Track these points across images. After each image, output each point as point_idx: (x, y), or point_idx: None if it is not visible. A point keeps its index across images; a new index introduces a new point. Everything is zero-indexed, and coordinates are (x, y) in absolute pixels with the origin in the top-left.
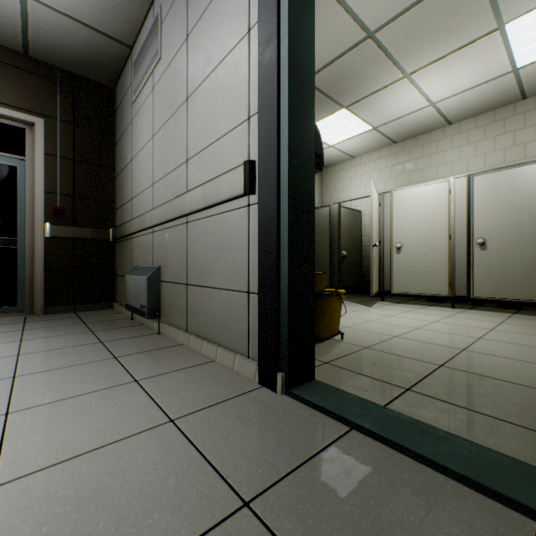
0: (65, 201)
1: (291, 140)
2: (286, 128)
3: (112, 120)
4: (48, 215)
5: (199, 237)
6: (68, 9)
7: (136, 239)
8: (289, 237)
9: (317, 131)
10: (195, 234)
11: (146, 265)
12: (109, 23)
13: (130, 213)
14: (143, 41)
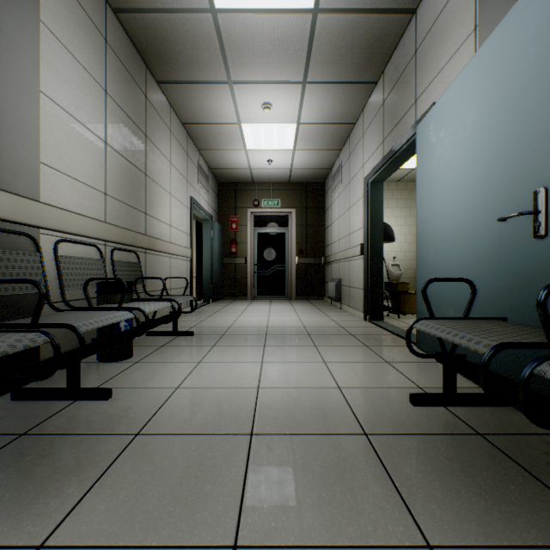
0: (303, 246)
1: (371, 239)
2: (369, 236)
3: (323, 199)
4: (297, 253)
5: (352, 267)
6: (305, 167)
7: (333, 264)
8: (370, 271)
9: (390, 228)
10: (351, 266)
11: (336, 278)
12: (321, 165)
13: (330, 250)
14: (335, 170)
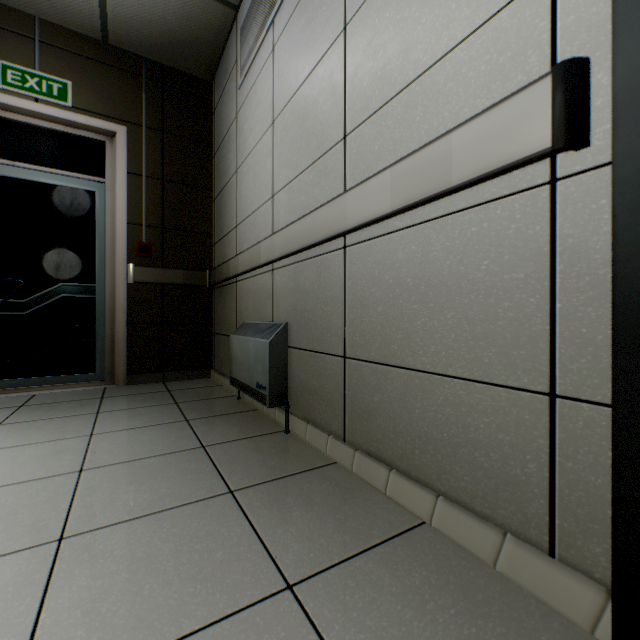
0: (152, 234)
1: None
2: None
3: (209, 124)
4: (132, 254)
5: (376, 271)
6: None
7: (244, 282)
8: None
9: None
10: (365, 265)
11: (260, 321)
12: None
13: (234, 246)
14: None
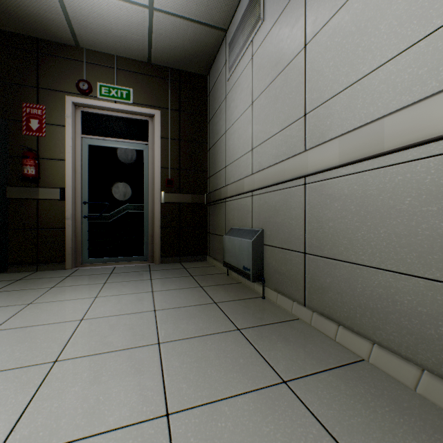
0: (173, 173)
1: None
2: None
3: (205, 102)
4: (163, 185)
5: (328, 200)
6: (180, 10)
7: (231, 202)
8: None
9: None
10: (319, 196)
11: (243, 227)
12: (210, 11)
13: (223, 179)
14: (240, 17)
